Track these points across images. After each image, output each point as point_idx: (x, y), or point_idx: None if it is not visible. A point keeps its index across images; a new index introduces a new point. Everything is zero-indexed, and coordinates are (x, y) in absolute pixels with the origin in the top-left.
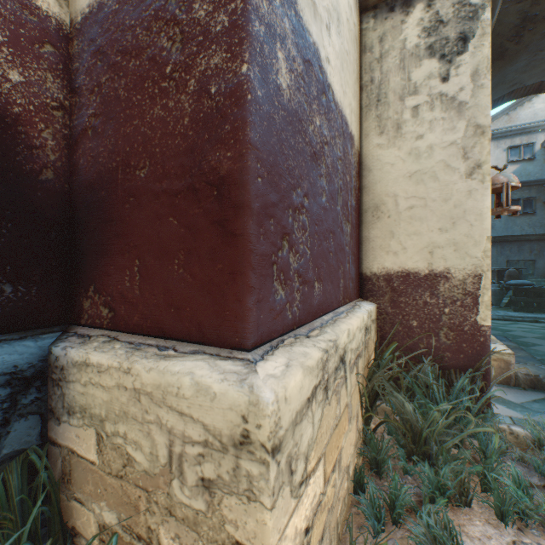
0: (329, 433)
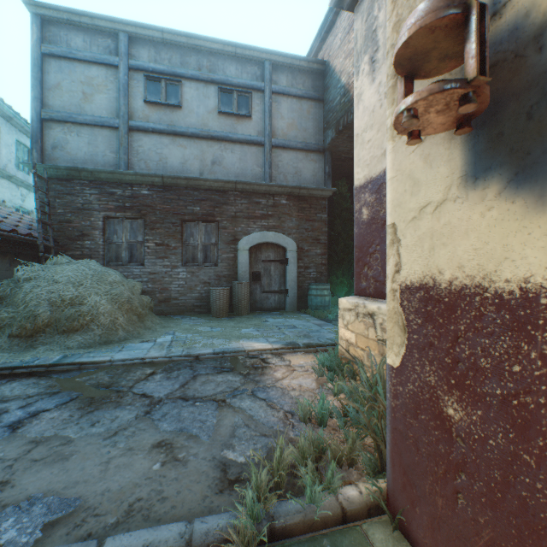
0: (359, 333)
